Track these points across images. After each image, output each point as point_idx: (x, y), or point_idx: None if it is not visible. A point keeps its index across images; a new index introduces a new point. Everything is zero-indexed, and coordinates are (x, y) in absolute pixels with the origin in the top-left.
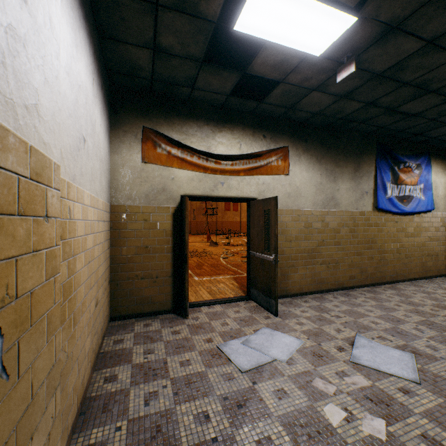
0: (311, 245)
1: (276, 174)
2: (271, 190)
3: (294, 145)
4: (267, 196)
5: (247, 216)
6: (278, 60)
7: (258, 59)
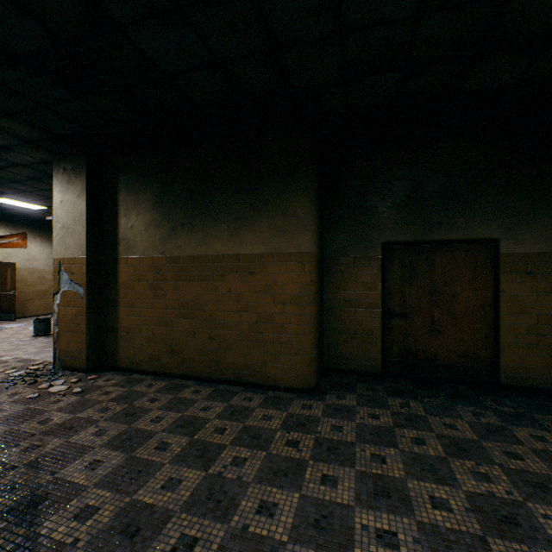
0: (45, 288)
1: (18, 248)
2: (14, 257)
3: (32, 232)
4: (10, 260)
5: None
6: (15, 206)
7: (3, 204)
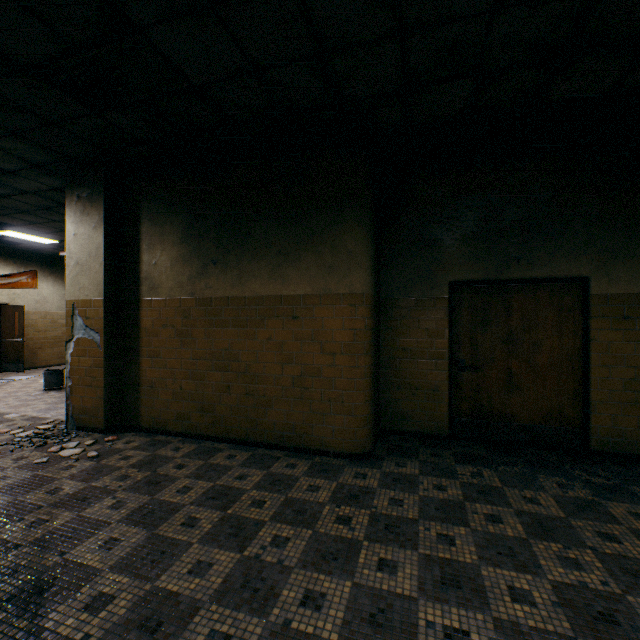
0: (58, 334)
1: (27, 288)
2: (22, 298)
3: (43, 269)
4: (19, 302)
5: (0, 315)
6: (24, 240)
7: (10, 238)
